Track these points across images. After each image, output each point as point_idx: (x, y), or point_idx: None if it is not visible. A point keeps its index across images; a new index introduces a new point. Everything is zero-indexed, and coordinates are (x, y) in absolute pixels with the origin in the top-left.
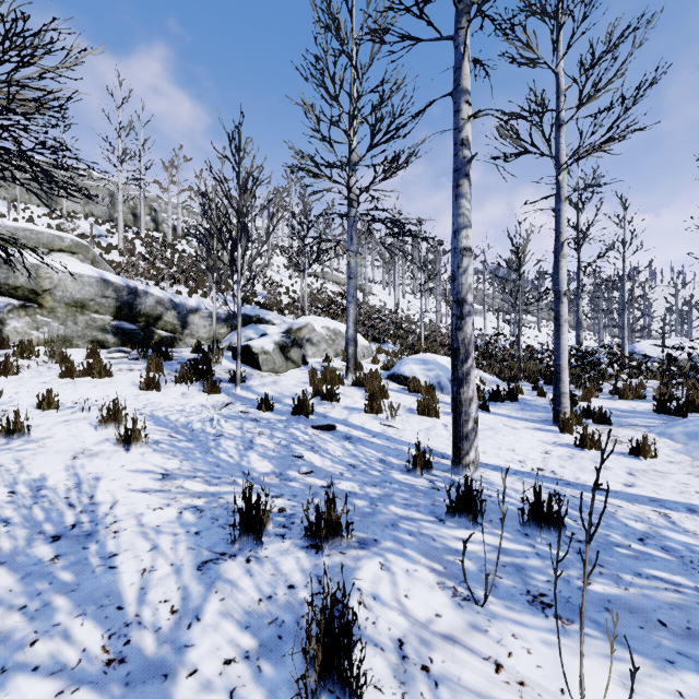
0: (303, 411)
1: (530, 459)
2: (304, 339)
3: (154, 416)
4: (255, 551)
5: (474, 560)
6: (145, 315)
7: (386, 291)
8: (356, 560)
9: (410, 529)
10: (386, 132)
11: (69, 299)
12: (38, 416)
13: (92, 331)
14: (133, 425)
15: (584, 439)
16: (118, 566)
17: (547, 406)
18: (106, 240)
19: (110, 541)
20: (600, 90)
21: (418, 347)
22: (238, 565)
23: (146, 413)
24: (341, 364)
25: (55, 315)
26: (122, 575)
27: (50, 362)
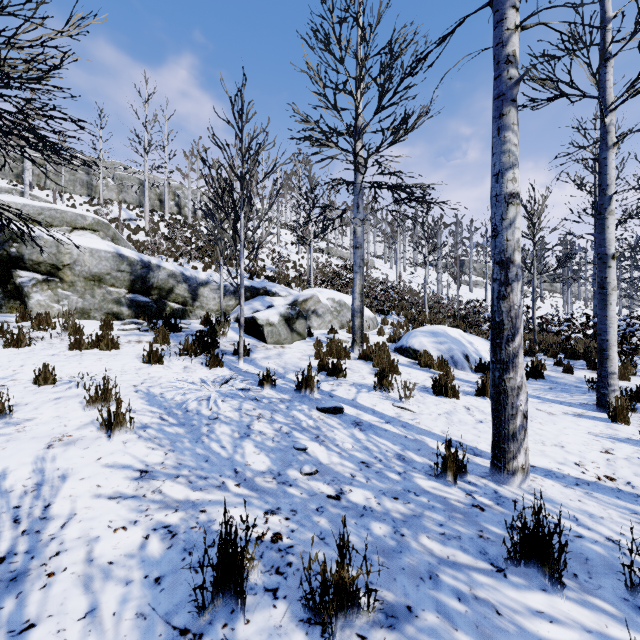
0: (307, 389)
1: (589, 461)
2: (309, 310)
3: (149, 394)
4: (231, 626)
5: None
6: (158, 288)
7: (387, 264)
8: None
9: (457, 586)
10: (394, 93)
11: (87, 274)
12: (31, 393)
13: (108, 304)
14: (117, 408)
15: None
16: None
17: (580, 386)
18: (135, 223)
19: (36, 593)
20: None
21: (423, 319)
22: None
23: (142, 390)
24: (346, 335)
25: (74, 288)
26: None
27: (64, 333)
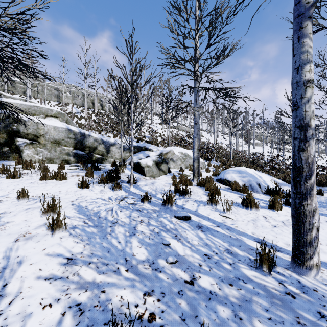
0: (168, 204)
1: None
2: (168, 158)
3: (79, 206)
4: None
5: None
6: (89, 147)
7: (208, 134)
8: None
9: None
10: (217, 36)
11: (52, 139)
12: (14, 205)
13: (63, 155)
14: (57, 217)
15: None
16: None
17: None
18: (80, 114)
19: None
20: None
21: (230, 163)
22: None
23: (76, 204)
24: (189, 172)
25: (45, 147)
26: None
27: (38, 171)
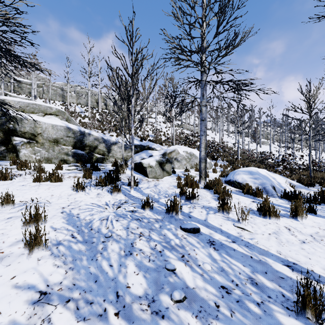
0: (173, 211)
1: None
2: (173, 158)
3: (70, 214)
4: None
5: None
6: (89, 146)
7: (213, 133)
8: None
9: None
10: (227, 22)
11: (50, 138)
12: None
13: (61, 155)
14: (36, 232)
15: None
16: None
17: None
18: (84, 114)
19: None
20: None
21: (237, 162)
22: None
23: (66, 211)
24: (194, 173)
25: (43, 146)
26: None
27: (33, 172)
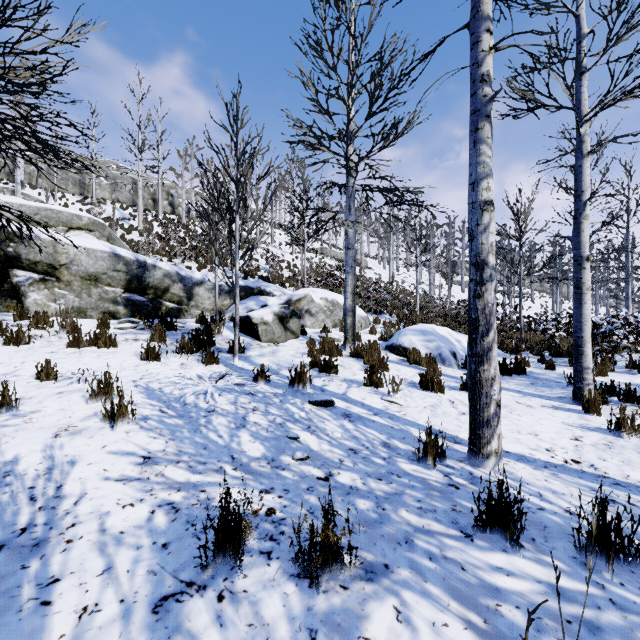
0: (300, 384)
1: (559, 447)
2: (303, 310)
3: (148, 388)
4: (231, 579)
5: (524, 609)
6: (154, 287)
7: (380, 265)
8: (362, 602)
9: (429, 549)
10: (384, 99)
11: (83, 273)
12: (35, 387)
13: (104, 303)
14: (120, 400)
15: (621, 424)
16: (53, 601)
17: (560, 381)
18: (128, 223)
19: (58, 556)
20: (631, 28)
21: (414, 318)
22: (206, 605)
23: (142, 385)
24: (339, 334)
25: (71, 287)
26: (54, 618)
27: (62, 332)
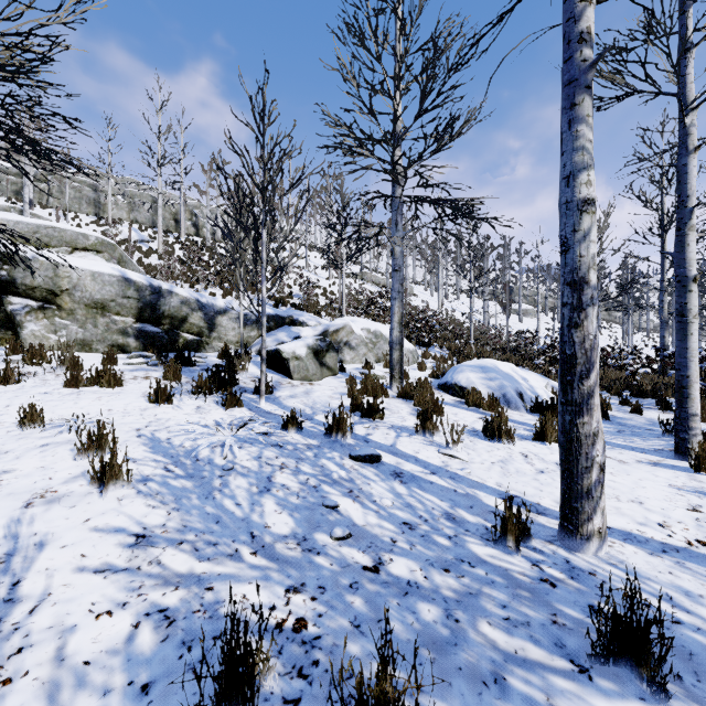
0: (338, 433)
1: (674, 521)
2: (341, 342)
3: (154, 439)
4: None
5: None
6: (169, 316)
7: (427, 291)
8: None
9: (530, 694)
10: (438, 93)
11: (88, 300)
12: (14, 438)
13: (112, 334)
14: (111, 458)
15: None
16: None
17: (652, 428)
18: (147, 245)
19: None
20: None
21: (468, 351)
22: None
23: (146, 434)
24: (383, 370)
25: (74, 317)
26: None
27: (60, 368)
